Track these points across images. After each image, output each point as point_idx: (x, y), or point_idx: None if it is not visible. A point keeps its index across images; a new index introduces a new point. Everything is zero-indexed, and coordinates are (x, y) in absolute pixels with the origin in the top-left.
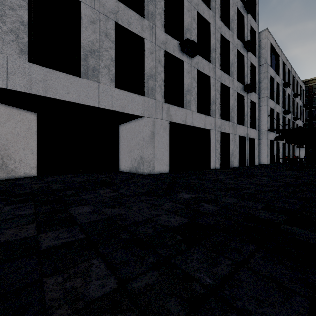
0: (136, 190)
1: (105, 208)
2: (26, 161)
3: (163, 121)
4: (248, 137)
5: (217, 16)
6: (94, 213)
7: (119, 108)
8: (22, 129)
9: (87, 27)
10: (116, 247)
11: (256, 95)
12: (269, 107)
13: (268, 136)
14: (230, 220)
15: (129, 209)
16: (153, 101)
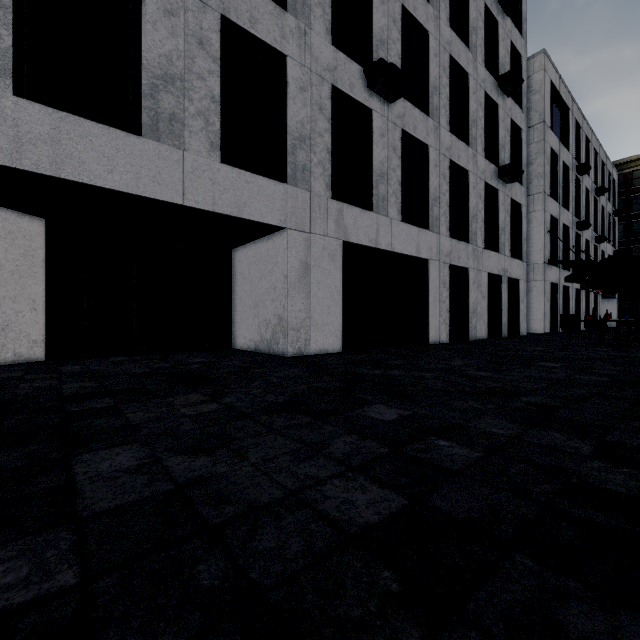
0: (264, 397)
1: (176, 453)
2: (20, 328)
3: (328, 239)
4: (506, 275)
5: (444, 18)
6: (140, 474)
7: (230, 208)
8: (10, 254)
9: (155, 22)
10: (169, 638)
11: (523, 188)
12: (548, 214)
13: (546, 274)
14: (527, 499)
15: (239, 457)
16: (306, 195)
